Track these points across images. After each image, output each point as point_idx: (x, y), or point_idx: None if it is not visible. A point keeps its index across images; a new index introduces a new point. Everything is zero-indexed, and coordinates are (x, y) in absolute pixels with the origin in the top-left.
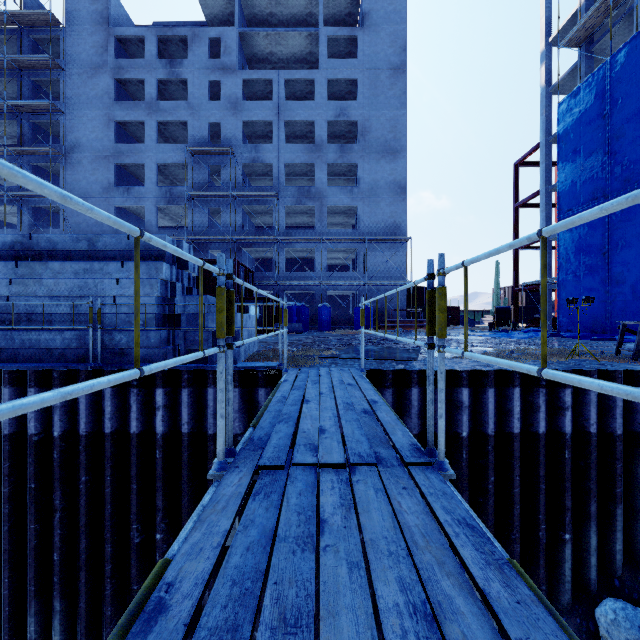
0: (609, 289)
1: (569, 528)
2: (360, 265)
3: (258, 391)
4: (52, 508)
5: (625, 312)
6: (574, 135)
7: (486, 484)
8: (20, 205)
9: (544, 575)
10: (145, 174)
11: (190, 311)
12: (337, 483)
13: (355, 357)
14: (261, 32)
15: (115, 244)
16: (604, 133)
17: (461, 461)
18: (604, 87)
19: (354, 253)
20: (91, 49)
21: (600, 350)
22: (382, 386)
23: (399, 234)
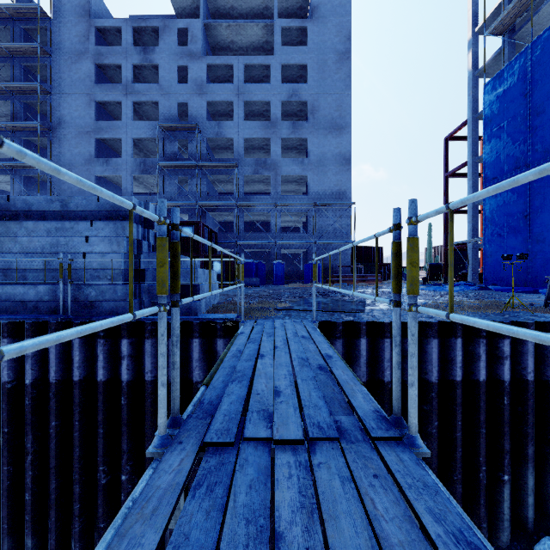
0: (530, 248)
1: (508, 470)
2: (310, 227)
3: (217, 341)
4: (24, 451)
5: (545, 268)
6: (498, 112)
7: (430, 428)
8: (12, 174)
9: (484, 514)
10: (122, 147)
11: (154, 267)
12: (295, 468)
13: (307, 309)
14: (223, 23)
15: (86, 205)
16: (526, 110)
17: (407, 407)
18: (526, 69)
19: (304, 216)
20: (75, 38)
21: (529, 302)
22: (333, 337)
23: (344, 200)
